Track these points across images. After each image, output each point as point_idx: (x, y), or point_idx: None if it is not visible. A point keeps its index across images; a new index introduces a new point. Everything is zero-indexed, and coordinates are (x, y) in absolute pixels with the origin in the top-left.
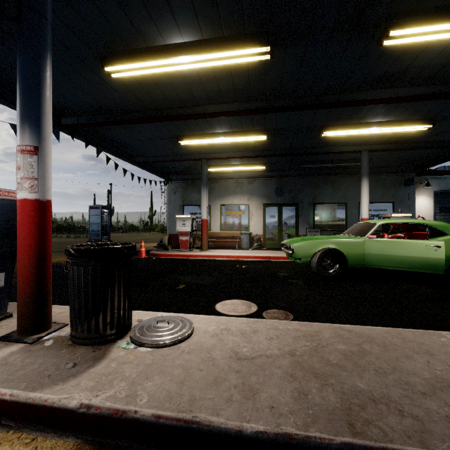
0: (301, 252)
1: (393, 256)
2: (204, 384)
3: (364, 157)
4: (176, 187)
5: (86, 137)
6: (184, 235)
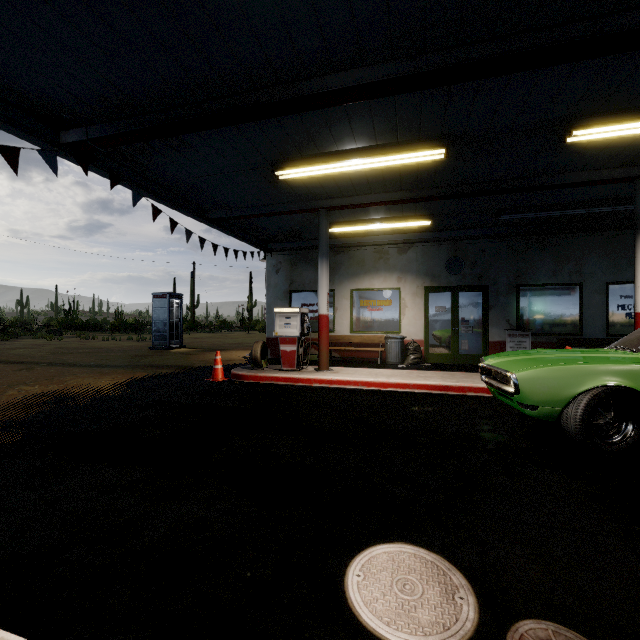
0: (537, 393)
1: None
2: None
3: None
4: (278, 262)
5: (113, 170)
6: (288, 343)
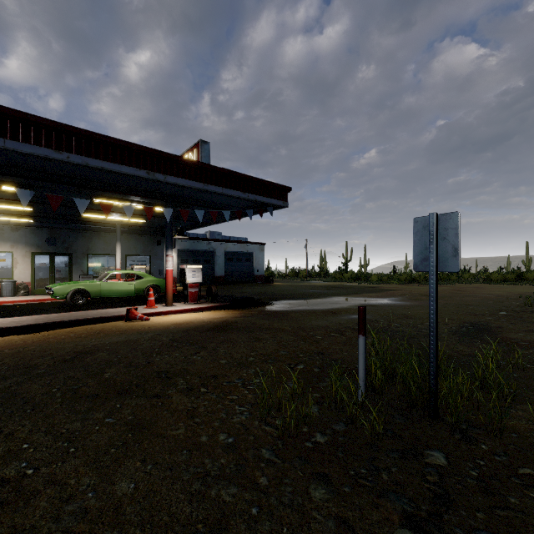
0: (59, 292)
1: (114, 290)
2: (2, 325)
3: (118, 228)
4: None
5: None
6: None
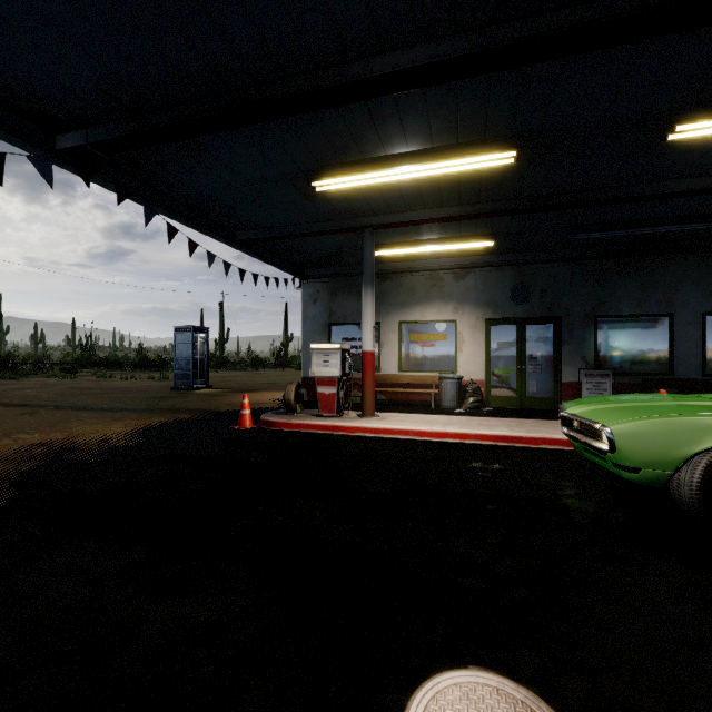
0: (640, 452)
1: None
2: None
3: None
4: (316, 290)
5: (122, 182)
6: (327, 385)
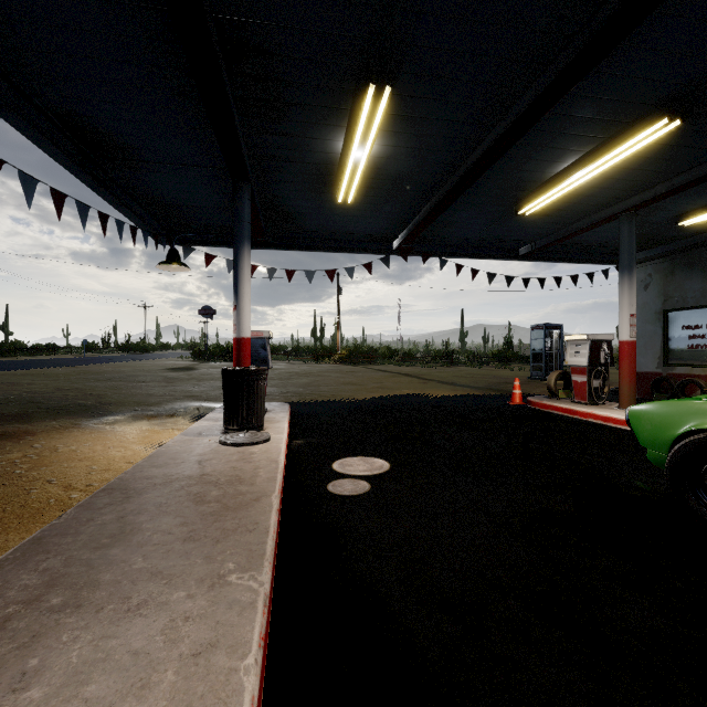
0: (642, 430)
1: None
2: (173, 457)
3: None
4: (647, 275)
5: (425, 251)
6: (578, 373)
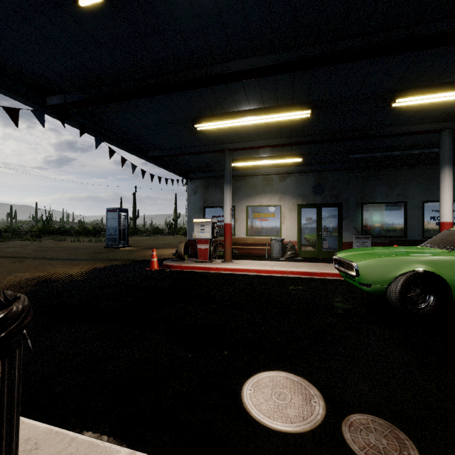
0: (371, 275)
1: None
2: None
3: (446, 138)
4: (196, 186)
5: (82, 123)
6: (203, 243)
